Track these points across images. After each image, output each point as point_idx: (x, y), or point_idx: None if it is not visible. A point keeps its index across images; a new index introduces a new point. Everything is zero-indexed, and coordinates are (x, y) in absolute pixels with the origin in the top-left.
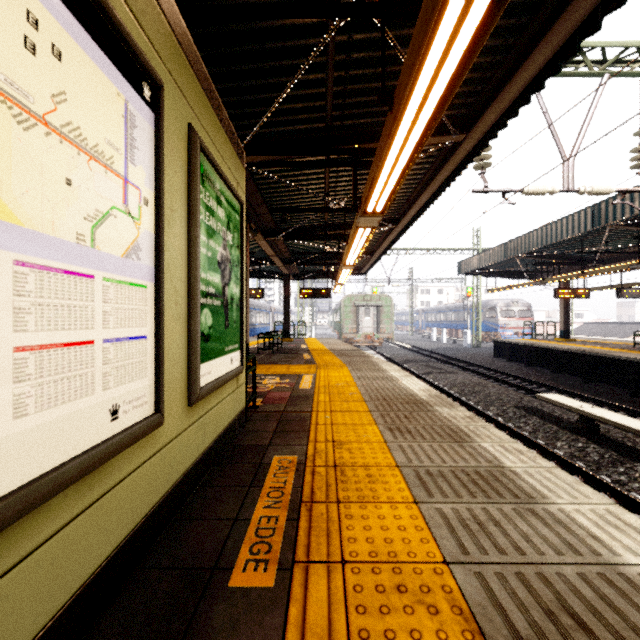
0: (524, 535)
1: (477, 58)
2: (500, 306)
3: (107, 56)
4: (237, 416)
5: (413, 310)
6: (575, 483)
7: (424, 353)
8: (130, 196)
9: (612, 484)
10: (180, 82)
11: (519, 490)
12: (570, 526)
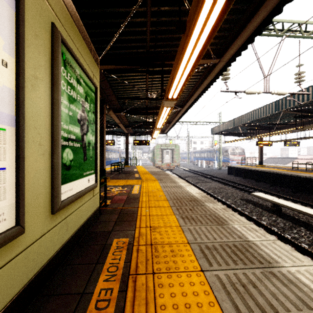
0: (273, 294)
1: (227, 16)
2: (230, 150)
3: None
4: (93, 213)
5: (189, 151)
6: (291, 250)
7: (195, 172)
8: None
9: (292, 240)
10: None
11: (261, 257)
12: (298, 284)
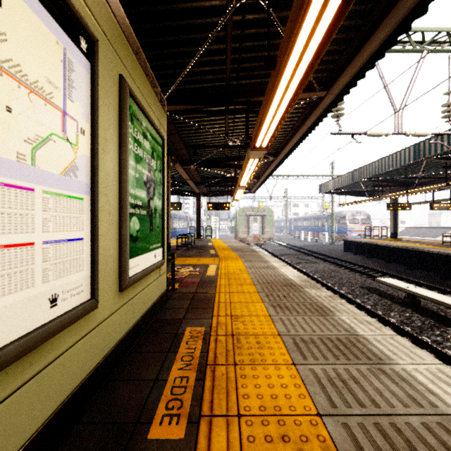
0: (378, 390)
1: (336, 35)
2: (348, 216)
3: (47, 10)
4: (160, 297)
5: (287, 218)
6: (412, 347)
7: (295, 249)
8: (68, 126)
9: (432, 343)
10: (113, 41)
11: (371, 353)
12: (412, 382)
